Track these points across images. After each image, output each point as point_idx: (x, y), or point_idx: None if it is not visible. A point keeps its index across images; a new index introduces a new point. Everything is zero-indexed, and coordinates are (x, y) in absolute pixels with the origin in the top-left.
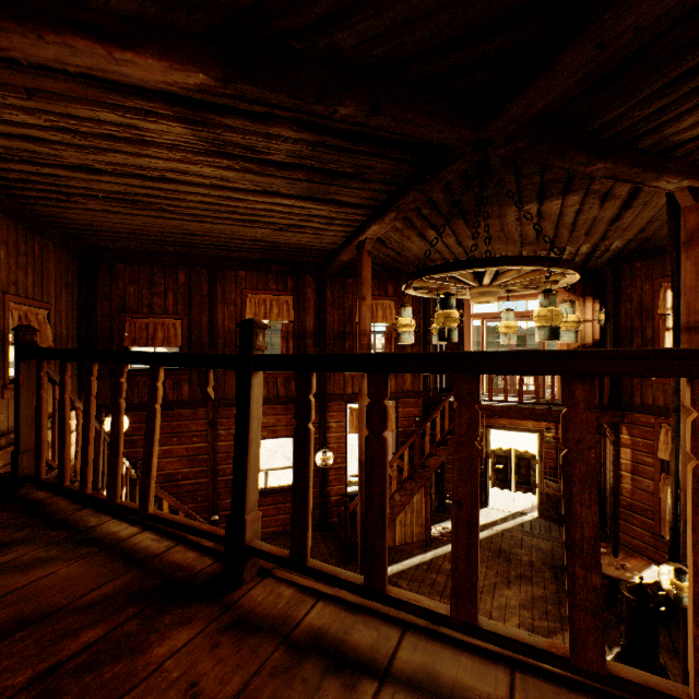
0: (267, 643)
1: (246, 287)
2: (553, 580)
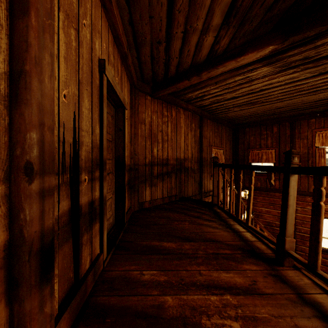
0: (288, 289)
1: (315, 128)
2: None
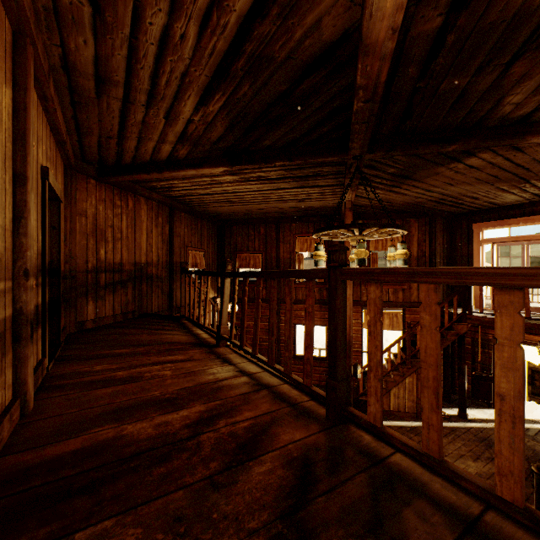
0: (213, 355)
1: (296, 233)
2: (526, 471)
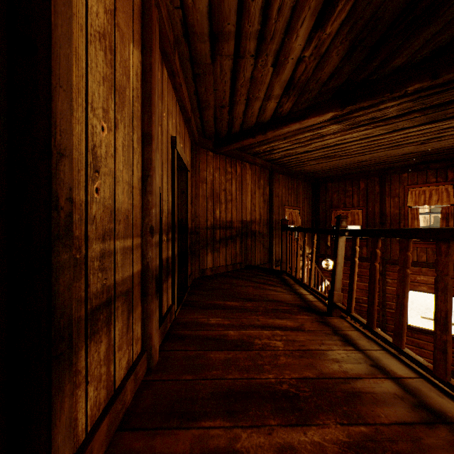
0: (327, 328)
1: (407, 184)
2: None
